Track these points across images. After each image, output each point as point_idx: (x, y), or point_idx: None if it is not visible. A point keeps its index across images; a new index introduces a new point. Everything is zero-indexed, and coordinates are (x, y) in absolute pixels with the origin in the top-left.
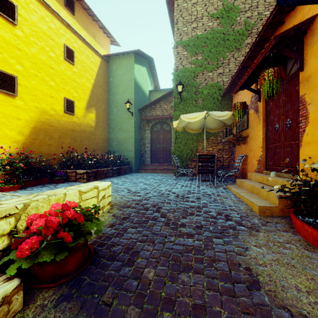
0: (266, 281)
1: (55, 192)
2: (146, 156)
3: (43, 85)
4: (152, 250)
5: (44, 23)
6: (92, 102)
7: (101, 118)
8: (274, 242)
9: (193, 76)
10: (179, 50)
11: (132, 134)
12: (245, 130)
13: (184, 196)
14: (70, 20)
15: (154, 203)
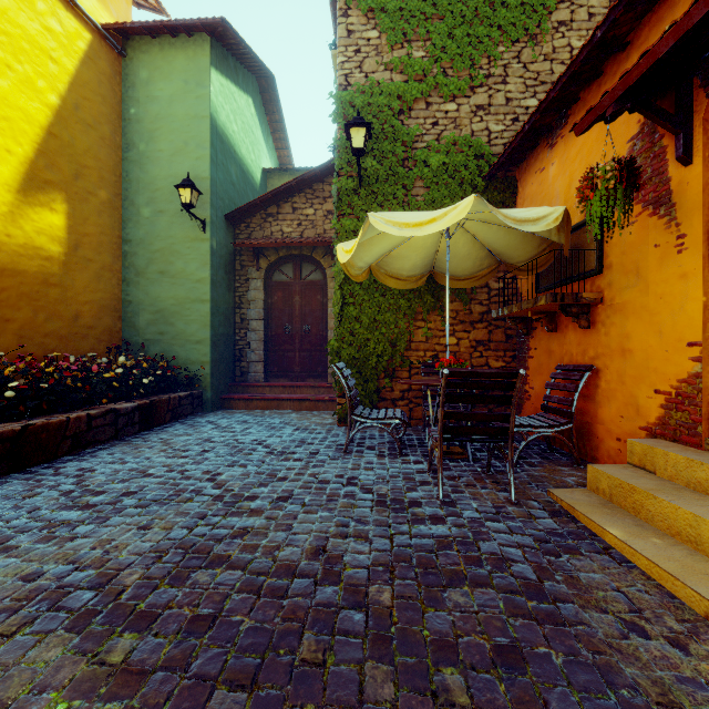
0: None
1: None
2: (251, 359)
3: None
4: None
5: None
6: (49, 172)
7: (94, 231)
8: None
9: (397, 109)
10: (352, 24)
11: (203, 291)
12: (585, 282)
13: (418, 636)
14: None
15: None
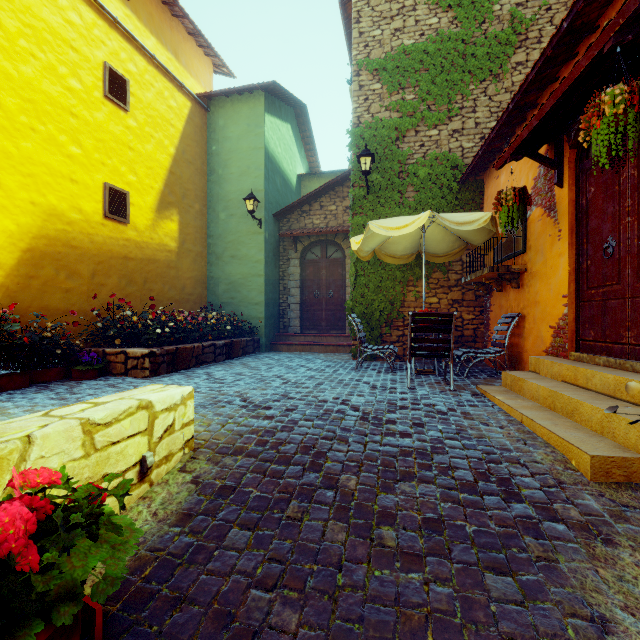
0: None
1: (4, 429)
2: (290, 316)
3: (52, 153)
4: (297, 628)
5: (56, 10)
6: (170, 197)
7: (192, 231)
8: None
9: (394, 138)
10: (363, 81)
11: (260, 268)
12: (518, 257)
13: (381, 418)
14: (119, 9)
15: (305, 440)
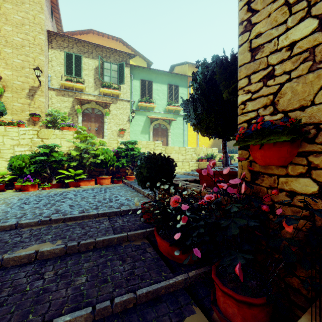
0: None
1: None
2: None
3: None
4: None
5: None
6: None
7: None
8: None
9: None
10: None
11: None
12: None
13: None
14: None
15: None
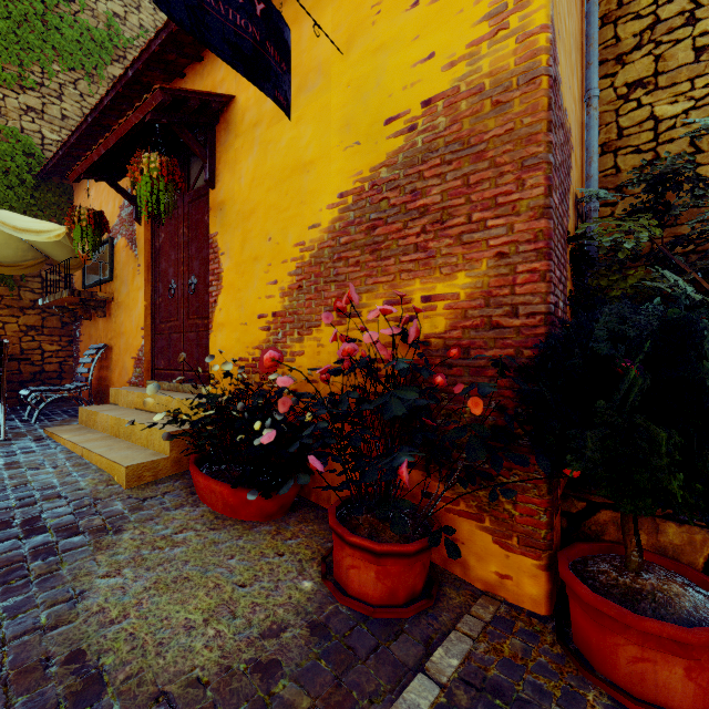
0: (123, 658)
1: None
2: None
3: None
4: None
5: None
6: None
7: None
8: (153, 543)
9: None
10: None
11: None
12: (107, 285)
13: None
14: None
15: None
